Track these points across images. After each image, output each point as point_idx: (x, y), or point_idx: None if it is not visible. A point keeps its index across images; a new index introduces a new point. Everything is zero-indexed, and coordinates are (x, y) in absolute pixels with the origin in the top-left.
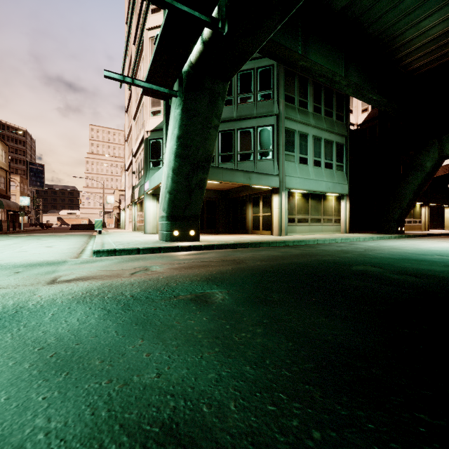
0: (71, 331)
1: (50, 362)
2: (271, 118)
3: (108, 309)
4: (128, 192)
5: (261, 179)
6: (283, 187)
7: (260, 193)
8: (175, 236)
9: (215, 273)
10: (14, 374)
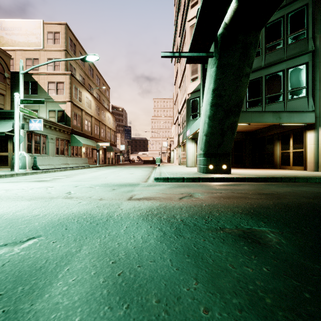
0: (136, 248)
1: (117, 282)
2: (304, 56)
3: (163, 231)
4: (175, 138)
5: (292, 117)
6: (320, 122)
7: (290, 130)
8: (210, 169)
9: (256, 207)
10: (91, 288)
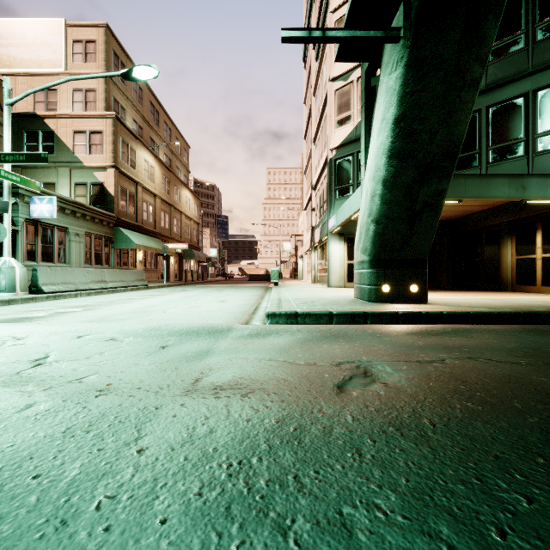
0: None
1: None
2: None
3: None
4: (307, 235)
5: (549, 186)
6: None
7: (537, 216)
8: (383, 292)
9: None
10: None
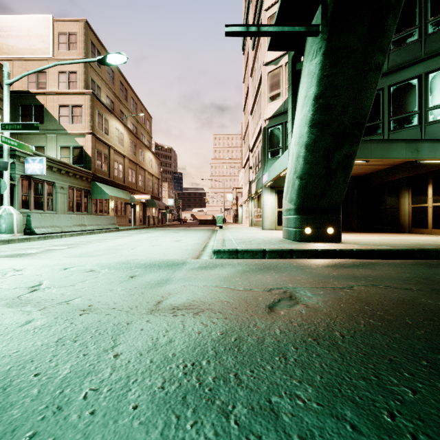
0: None
1: None
2: None
3: None
4: (245, 188)
5: (438, 149)
6: None
7: (428, 173)
8: (306, 234)
9: None
10: None
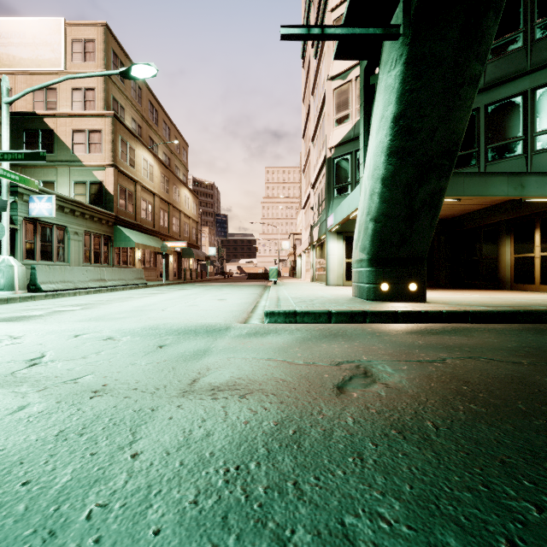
0: None
1: None
2: None
3: None
4: (305, 234)
5: None
6: None
7: (535, 214)
8: (382, 291)
9: None
10: None
